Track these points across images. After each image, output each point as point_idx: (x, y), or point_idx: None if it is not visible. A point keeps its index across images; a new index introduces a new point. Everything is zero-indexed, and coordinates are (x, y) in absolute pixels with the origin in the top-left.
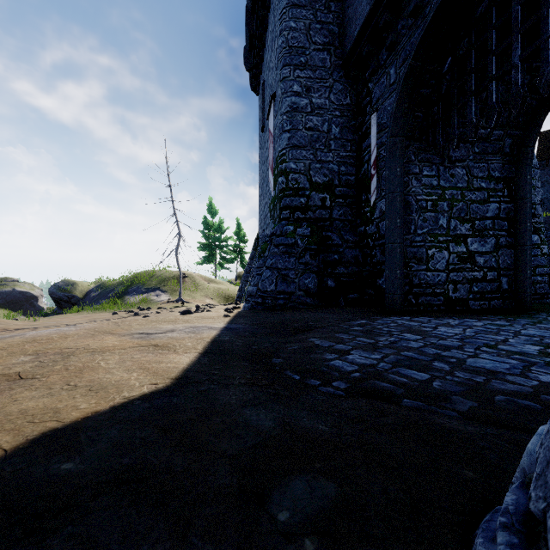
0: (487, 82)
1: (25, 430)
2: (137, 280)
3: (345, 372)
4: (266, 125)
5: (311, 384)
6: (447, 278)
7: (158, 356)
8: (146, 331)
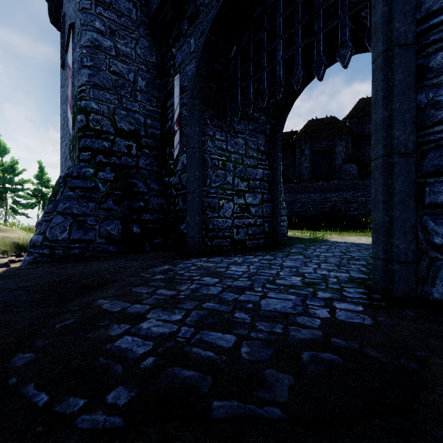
0: (261, 71)
1: None
2: None
3: (132, 361)
4: (67, 60)
5: (65, 413)
6: (232, 223)
7: None
8: None
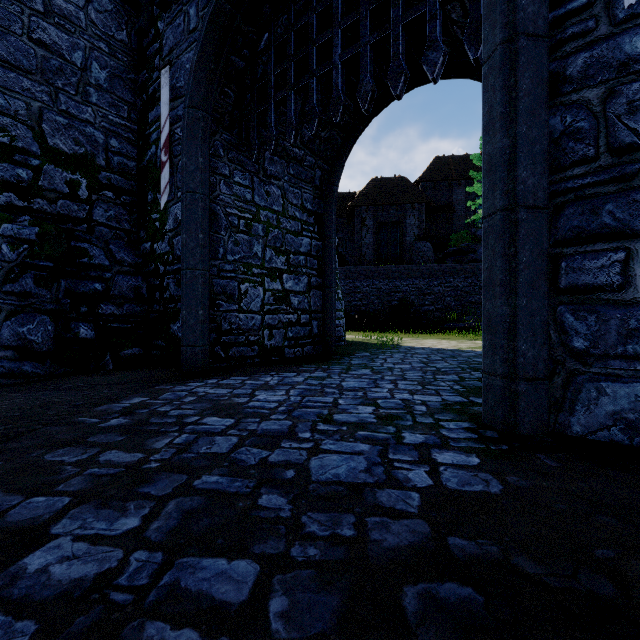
0: (308, 77)
1: None
2: None
3: None
4: None
5: None
6: (262, 321)
7: None
8: None
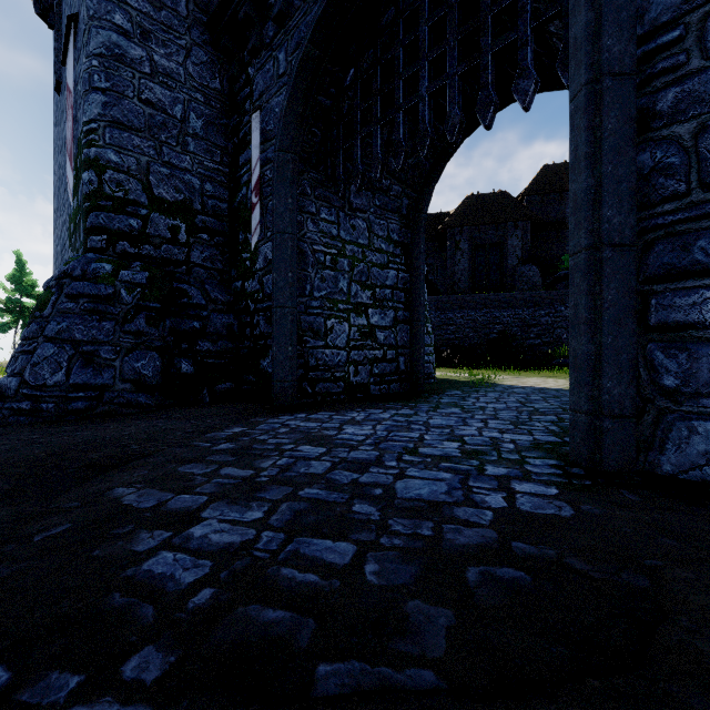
0: (394, 111)
1: None
2: None
3: (174, 596)
4: (65, 78)
5: (40, 705)
6: (348, 357)
7: None
8: None
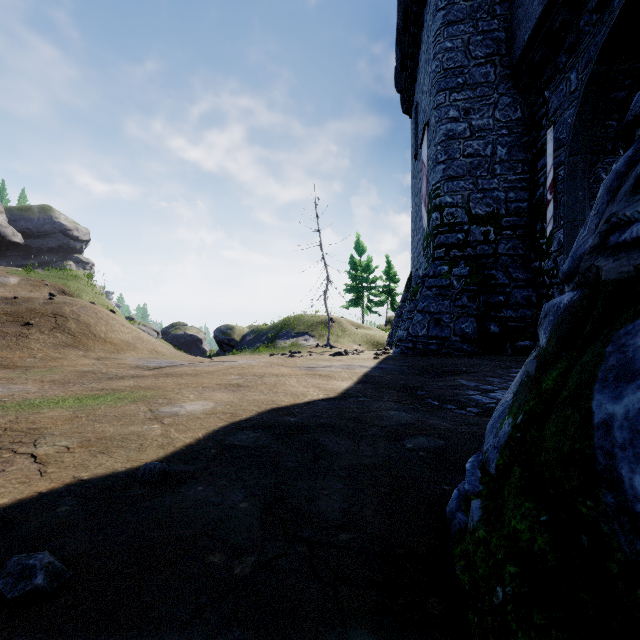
0: None
1: (262, 406)
2: (286, 325)
3: (481, 403)
4: (419, 153)
5: (447, 408)
6: None
7: (324, 381)
8: (309, 365)
